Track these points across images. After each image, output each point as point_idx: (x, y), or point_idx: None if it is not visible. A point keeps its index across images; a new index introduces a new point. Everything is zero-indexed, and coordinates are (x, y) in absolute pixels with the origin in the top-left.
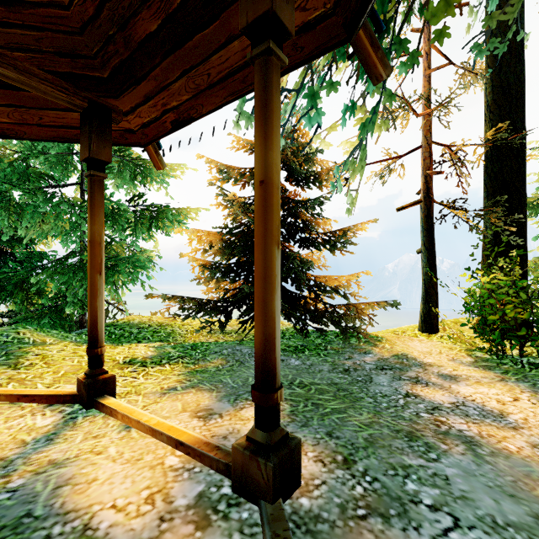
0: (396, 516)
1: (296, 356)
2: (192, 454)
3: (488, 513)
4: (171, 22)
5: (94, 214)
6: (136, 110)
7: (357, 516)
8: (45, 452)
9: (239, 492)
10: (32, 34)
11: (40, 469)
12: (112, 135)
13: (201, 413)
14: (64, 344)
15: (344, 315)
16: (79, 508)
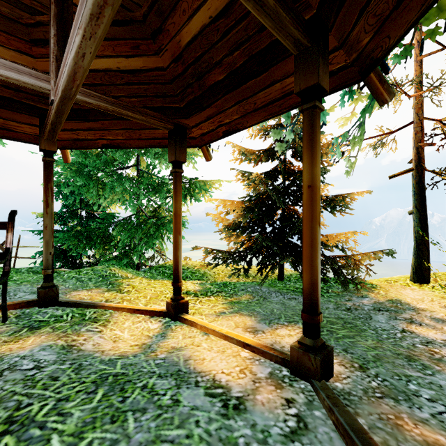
0: (403, 400)
1: None
2: (256, 351)
3: None
4: (233, 74)
5: (177, 196)
6: (199, 125)
7: (376, 396)
8: (166, 342)
9: (295, 374)
10: (143, 87)
11: (169, 350)
12: None
13: (250, 330)
14: (140, 279)
15: (342, 265)
16: (204, 371)
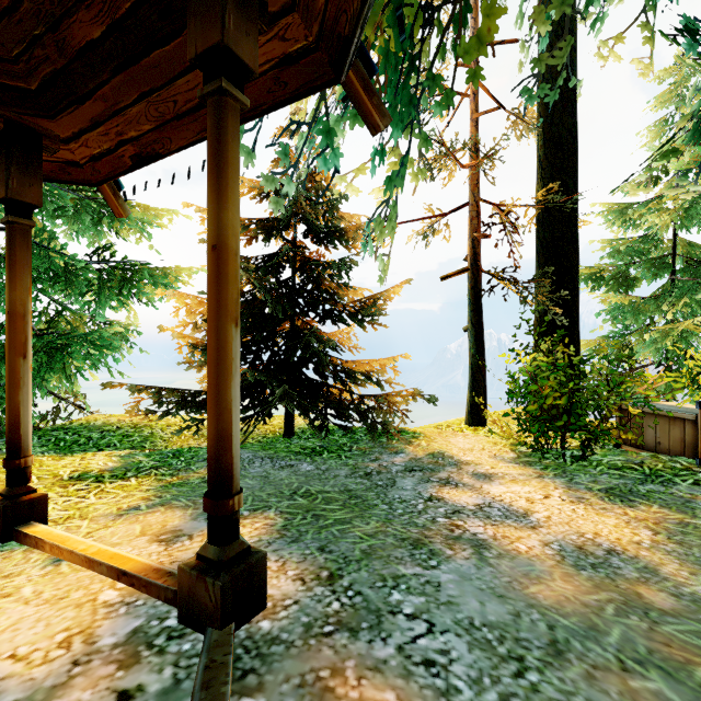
0: (367, 629)
1: (311, 460)
2: (137, 585)
3: (468, 616)
4: (119, 30)
5: (15, 275)
6: (81, 137)
7: (322, 633)
8: None
9: (186, 622)
10: None
11: None
12: (47, 167)
13: (165, 536)
14: None
15: (373, 407)
16: None
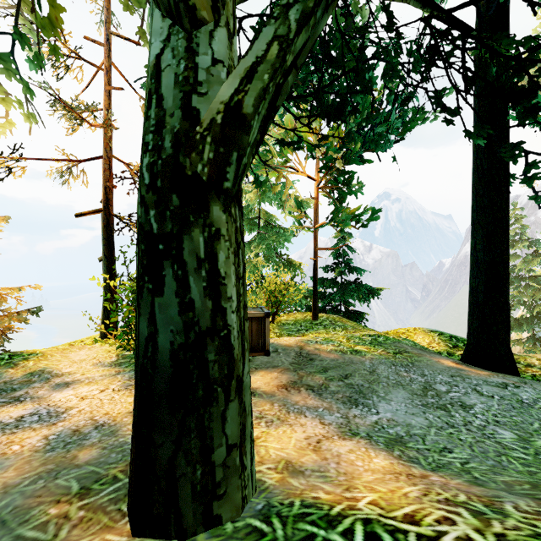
0: None
1: None
2: None
3: None
4: None
5: None
6: None
7: None
8: None
9: None
10: None
11: None
12: None
13: None
14: None
15: None
16: None
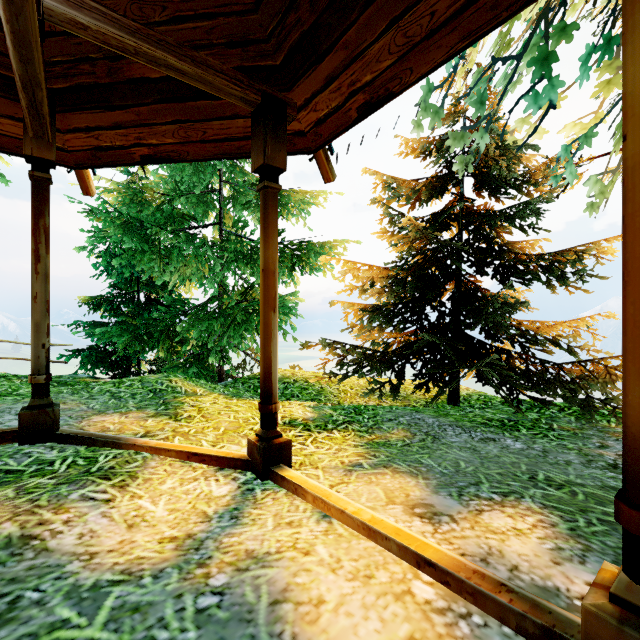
0: None
1: (511, 435)
2: (454, 586)
3: None
4: None
5: (268, 236)
6: (312, 102)
7: None
8: (237, 536)
9: None
10: (203, 26)
11: (239, 563)
12: None
13: (420, 510)
14: (214, 397)
15: (579, 379)
16: None
